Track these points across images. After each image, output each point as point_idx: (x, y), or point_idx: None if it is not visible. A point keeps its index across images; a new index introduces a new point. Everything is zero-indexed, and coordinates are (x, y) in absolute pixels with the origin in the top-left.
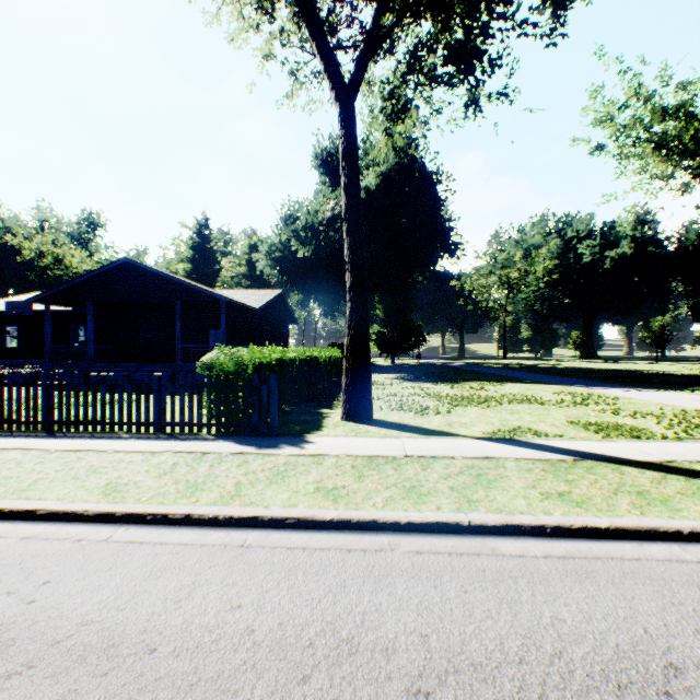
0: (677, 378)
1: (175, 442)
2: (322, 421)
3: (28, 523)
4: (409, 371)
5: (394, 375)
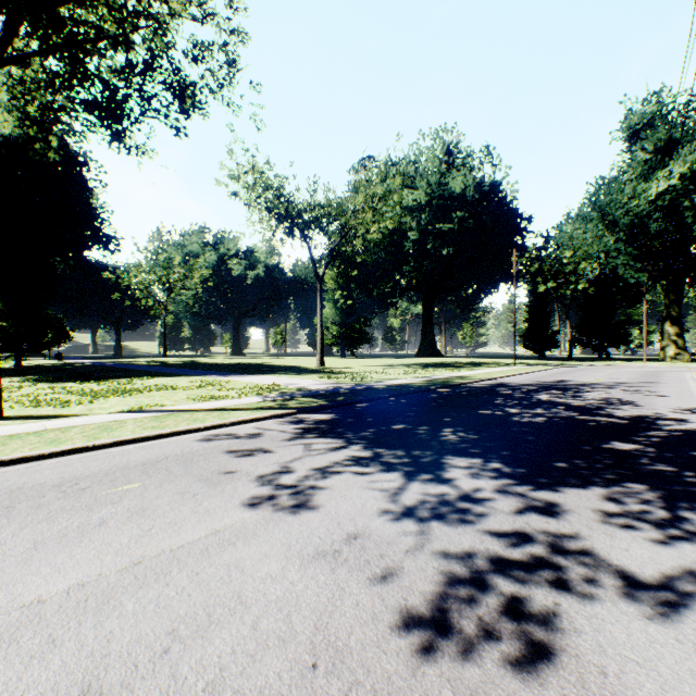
0: (277, 367)
1: None
2: None
3: None
4: (46, 373)
5: (24, 378)
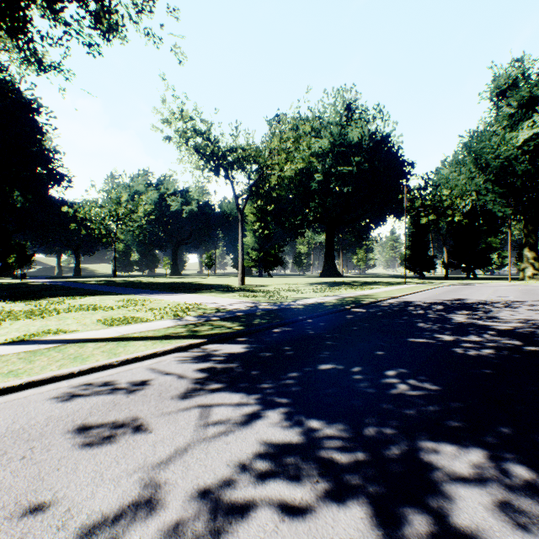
0: (204, 286)
1: None
2: None
3: None
4: None
5: None
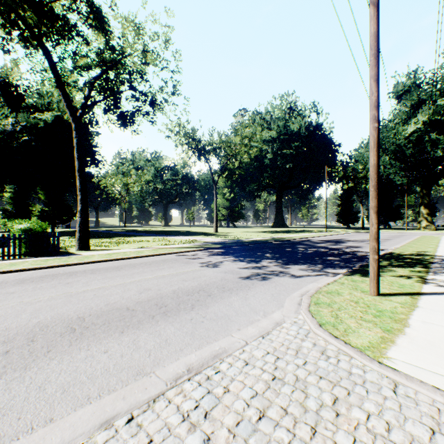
0: (192, 233)
1: (20, 260)
2: (69, 252)
3: (26, 271)
4: (75, 235)
5: (69, 237)
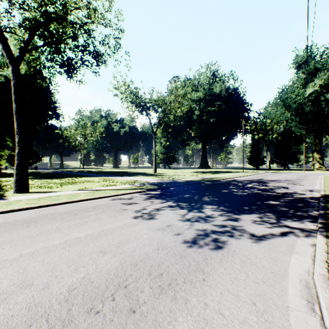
0: (135, 173)
1: None
2: (4, 195)
3: None
4: (34, 175)
5: None
